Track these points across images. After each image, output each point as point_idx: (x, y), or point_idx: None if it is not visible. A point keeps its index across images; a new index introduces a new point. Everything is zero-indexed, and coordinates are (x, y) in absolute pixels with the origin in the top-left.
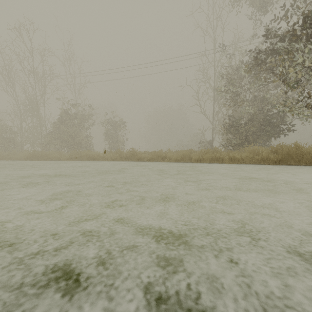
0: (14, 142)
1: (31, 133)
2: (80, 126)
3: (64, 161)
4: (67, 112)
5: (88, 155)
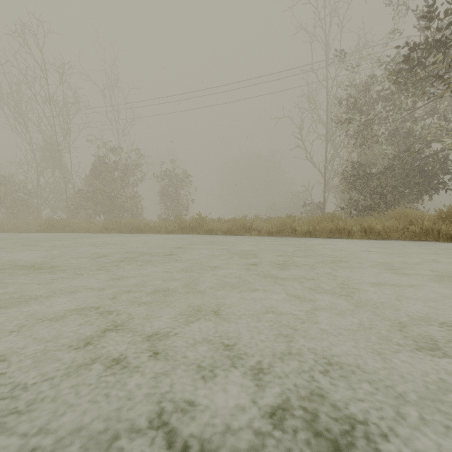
0: (28, 205)
1: (52, 192)
2: (122, 181)
3: (94, 234)
4: (103, 161)
5: (132, 225)
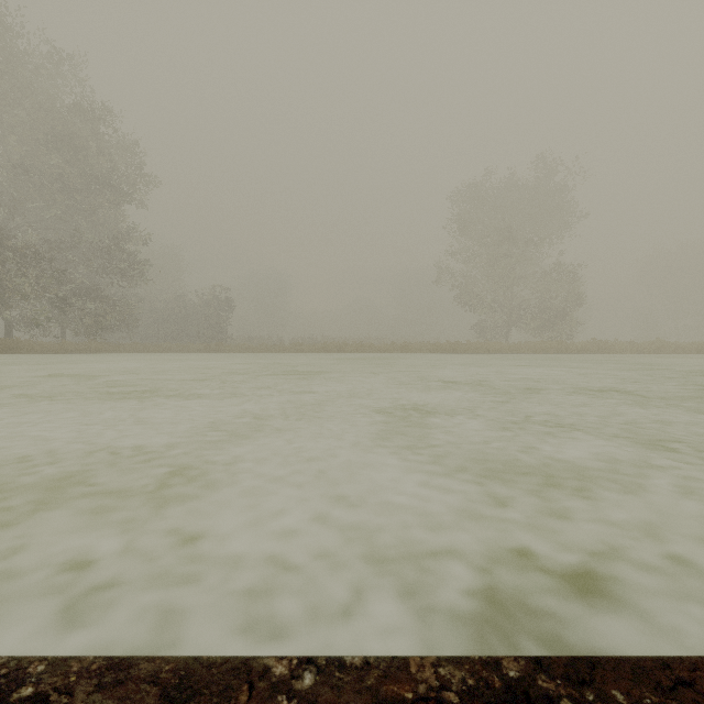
0: None
1: None
2: None
3: None
4: None
5: None
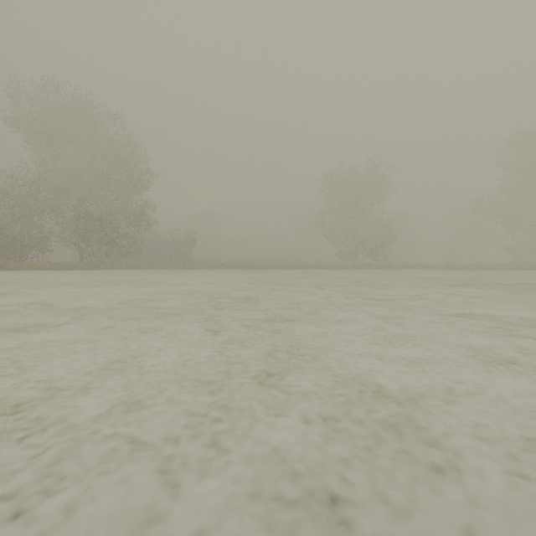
0: None
1: None
2: None
3: None
4: None
5: None
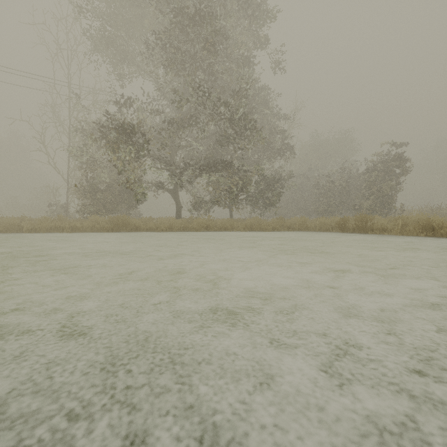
0: None
1: None
2: None
3: None
4: None
5: None
